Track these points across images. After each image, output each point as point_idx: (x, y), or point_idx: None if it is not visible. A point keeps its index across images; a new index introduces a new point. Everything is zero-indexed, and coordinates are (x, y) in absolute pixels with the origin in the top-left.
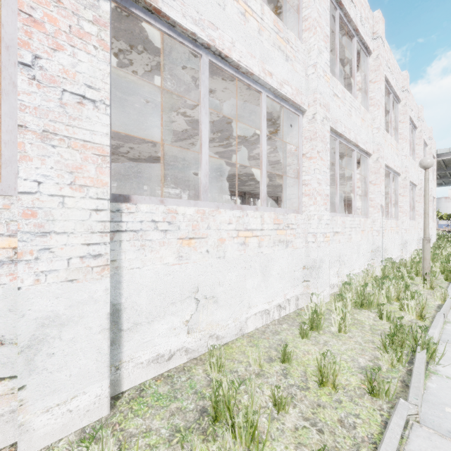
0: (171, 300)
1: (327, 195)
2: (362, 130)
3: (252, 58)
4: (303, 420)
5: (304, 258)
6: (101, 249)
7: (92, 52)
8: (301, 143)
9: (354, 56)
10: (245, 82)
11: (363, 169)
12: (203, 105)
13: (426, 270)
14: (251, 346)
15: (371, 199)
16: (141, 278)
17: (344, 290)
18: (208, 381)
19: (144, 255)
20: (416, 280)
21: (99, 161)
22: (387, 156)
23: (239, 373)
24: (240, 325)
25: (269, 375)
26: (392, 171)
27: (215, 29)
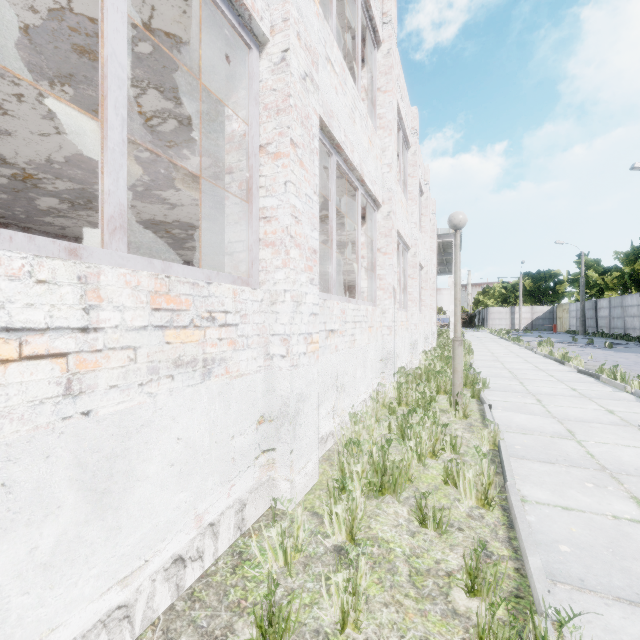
0: None
1: (314, 250)
2: (370, 159)
3: None
4: None
5: (261, 396)
6: None
7: None
8: (255, 117)
9: (359, 27)
10: None
11: (369, 228)
12: None
13: (458, 389)
14: None
15: (381, 276)
16: None
17: (348, 457)
18: None
19: None
20: (440, 402)
21: None
22: (398, 217)
23: None
24: None
25: None
26: (401, 242)
27: None
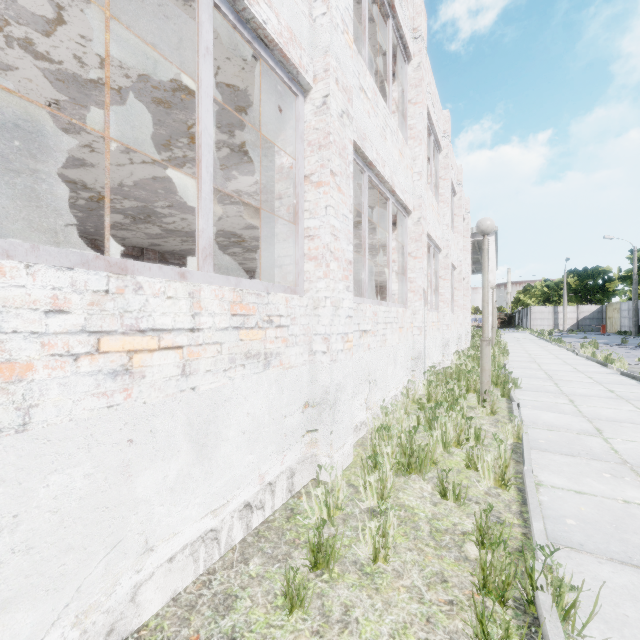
0: None
1: (349, 262)
2: (400, 170)
3: None
4: None
5: (306, 385)
6: None
7: None
8: (301, 152)
9: (390, 48)
10: None
11: (400, 234)
12: None
13: (486, 387)
14: None
15: (411, 279)
16: None
17: (379, 441)
18: None
19: None
20: (469, 400)
21: None
22: (429, 221)
23: None
24: (109, 618)
25: None
26: (433, 244)
27: None
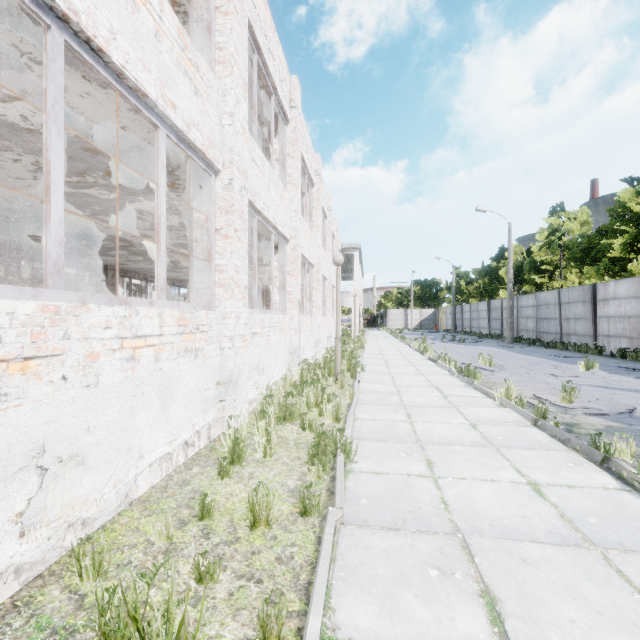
0: None
1: (246, 287)
2: (281, 211)
3: (146, 70)
4: (238, 580)
5: (218, 370)
6: None
7: None
8: (214, 213)
9: (273, 118)
10: (133, 102)
11: (281, 256)
12: (52, 117)
13: (338, 370)
14: (148, 515)
15: (289, 292)
16: None
17: (266, 405)
18: (77, 602)
19: None
20: (330, 381)
21: None
22: (304, 245)
23: (135, 564)
24: (126, 489)
25: (184, 545)
26: (307, 262)
27: None
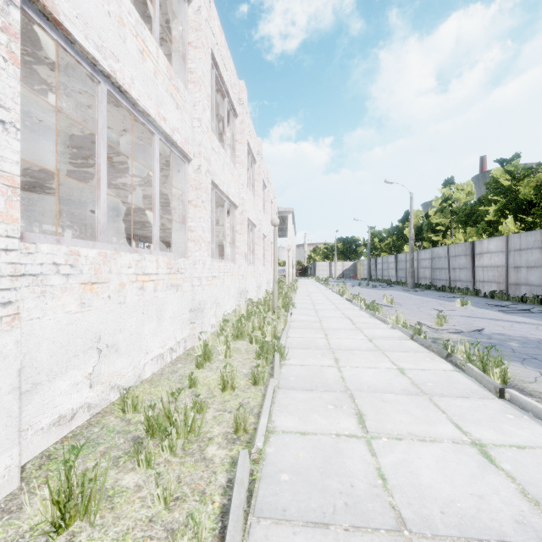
0: (74, 353)
1: (209, 242)
2: (232, 184)
3: (149, 99)
4: (218, 412)
5: (190, 301)
6: (11, 296)
7: (1, 64)
8: (187, 190)
9: (226, 115)
10: (141, 120)
11: (231, 219)
12: (101, 137)
13: (275, 305)
14: (155, 387)
15: (238, 246)
16: (42, 330)
17: (224, 327)
18: (126, 422)
19: (45, 303)
20: (269, 314)
21: (9, 192)
22: (248, 210)
23: (154, 407)
24: (139, 372)
25: (182, 399)
26: (251, 223)
27: (116, 60)
